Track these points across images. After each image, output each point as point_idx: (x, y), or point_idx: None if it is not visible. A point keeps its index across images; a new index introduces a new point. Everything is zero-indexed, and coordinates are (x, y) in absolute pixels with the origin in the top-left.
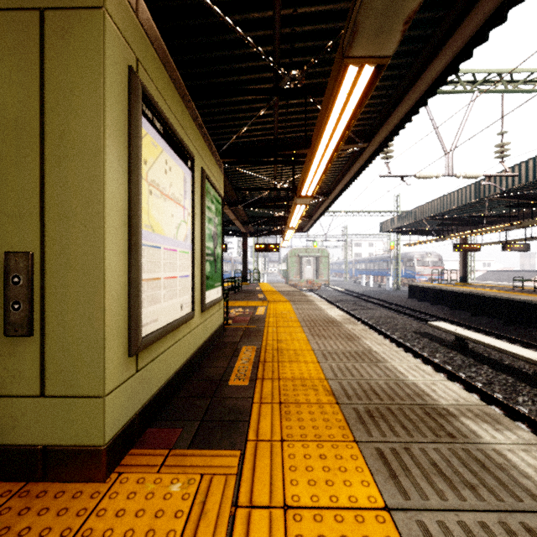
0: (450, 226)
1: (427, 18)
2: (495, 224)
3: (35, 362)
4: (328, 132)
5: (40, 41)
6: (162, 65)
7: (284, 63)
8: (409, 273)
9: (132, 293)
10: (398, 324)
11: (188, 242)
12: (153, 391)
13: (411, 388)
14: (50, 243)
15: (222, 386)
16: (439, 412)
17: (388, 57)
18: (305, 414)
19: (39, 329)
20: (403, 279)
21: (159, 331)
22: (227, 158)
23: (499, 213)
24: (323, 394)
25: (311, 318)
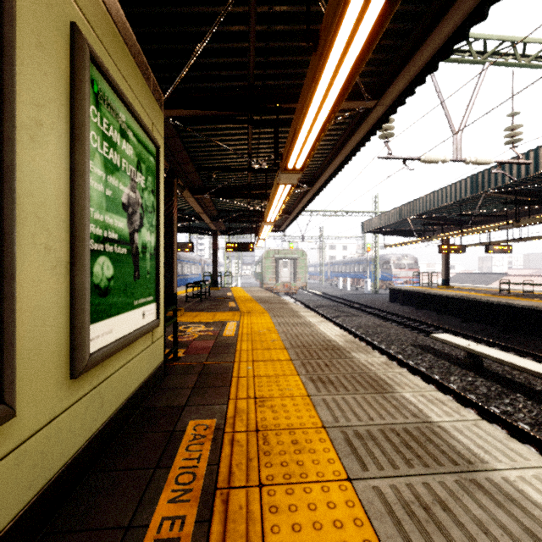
0: (433, 227)
1: None
2: (480, 224)
3: None
4: None
5: None
6: None
7: None
8: (386, 276)
9: None
10: (390, 334)
11: None
12: None
13: None
14: None
15: None
16: None
17: None
18: None
19: None
20: (379, 282)
21: None
22: (180, 107)
23: (486, 213)
24: None
25: (302, 341)
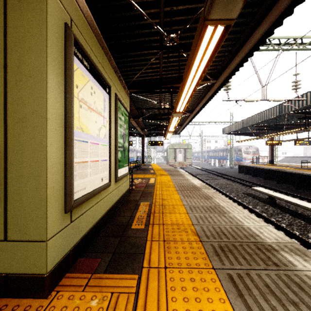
0: (263, 131)
1: (254, 0)
2: (290, 129)
3: (1, 217)
4: (193, 71)
5: (4, 3)
6: (89, 25)
7: (166, 30)
8: (239, 158)
9: (67, 171)
10: (233, 188)
11: (106, 138)
12: (82, 234)
13: (246, 230)
14: (11, 138)
15: (128, 229)
16: (266, 247)
17: (233, 19)
18: (180, 248)
19: (3, 195)
20: (235, 162)
21: (87, 195)
22: (132, 89)
23: (293, 122)
24: (191, 235)
25: (182, 185)
